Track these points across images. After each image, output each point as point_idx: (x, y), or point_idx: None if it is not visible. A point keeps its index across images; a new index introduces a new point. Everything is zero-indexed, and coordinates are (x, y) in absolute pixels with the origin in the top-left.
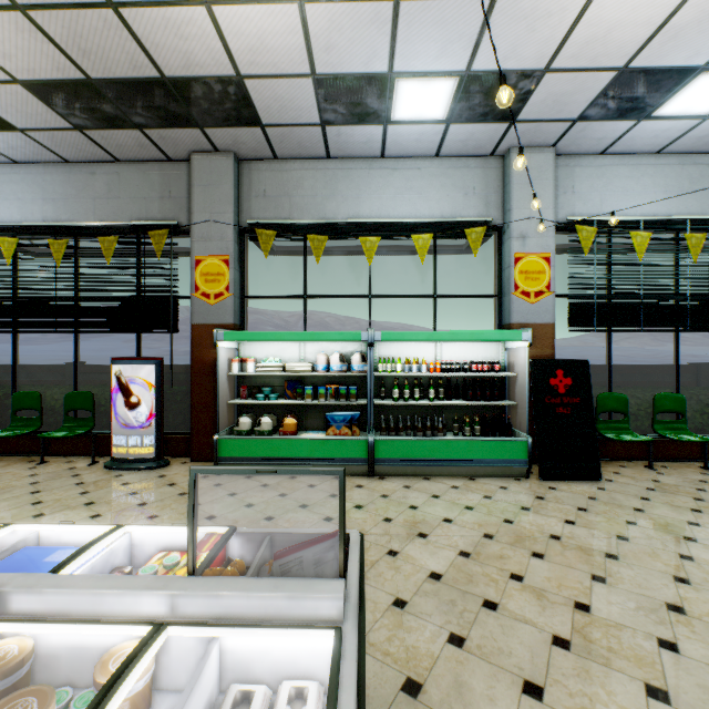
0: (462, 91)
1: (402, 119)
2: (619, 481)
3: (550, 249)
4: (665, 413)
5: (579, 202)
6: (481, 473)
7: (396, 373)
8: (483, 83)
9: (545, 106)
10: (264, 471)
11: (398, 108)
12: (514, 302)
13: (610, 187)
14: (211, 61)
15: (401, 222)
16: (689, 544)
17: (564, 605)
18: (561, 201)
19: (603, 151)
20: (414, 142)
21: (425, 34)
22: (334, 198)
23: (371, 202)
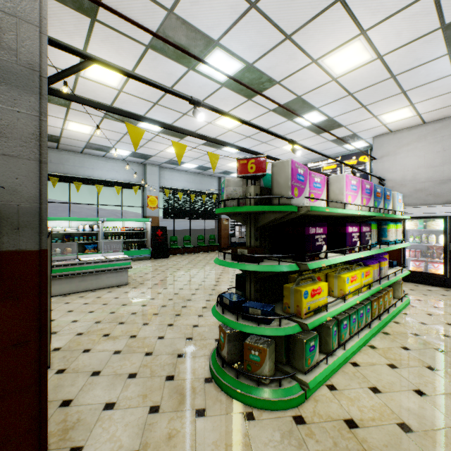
0: (133, 153)
1: (114, 153)
2: (173, 257)
3: (158, 195)
4: (188, 241)
5: (166, 181)
6: (138, 259)
7: (110, 231)
8: (139, 154)
9: (155, 160)
10: (112, 240)
11: (113, 151)
12: (148, 210)
13: (174, 179)
14: (53, 133)
15: (111, 180)
16: (179, 262)
17: (153, 269)
18: (161, 180)
19: (172, 168)
20: (116, 157)
21: (124, 146)
22: (83, 168)
23: (99, 171)
